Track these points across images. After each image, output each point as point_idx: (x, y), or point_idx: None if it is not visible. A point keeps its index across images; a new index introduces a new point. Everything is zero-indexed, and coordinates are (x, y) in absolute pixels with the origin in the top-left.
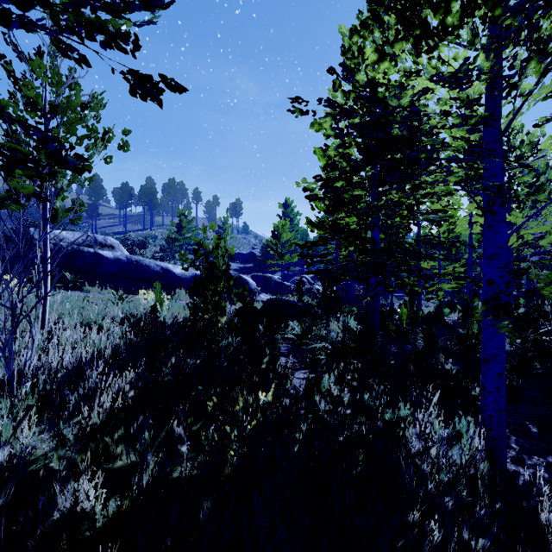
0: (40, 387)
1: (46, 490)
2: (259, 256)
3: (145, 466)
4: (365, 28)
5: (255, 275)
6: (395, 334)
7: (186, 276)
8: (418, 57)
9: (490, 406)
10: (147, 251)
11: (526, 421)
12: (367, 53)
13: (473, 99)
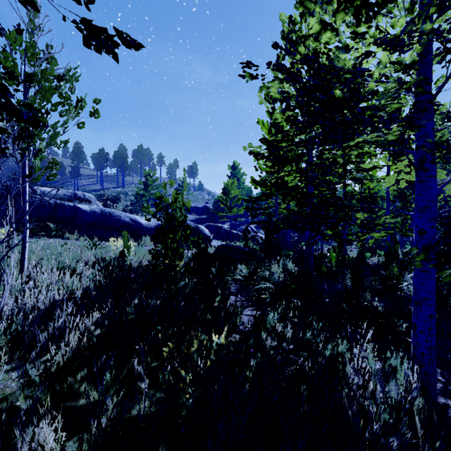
0: (12, 328)
1: (7, 433)
2: (211, 209)
3: (104, 407)
4: (309, 0)
5: (208, 225)
6: (326, 274)
7: (151, 226)
8: (358, 26)
9: (421, 345)
10: (119, 205)
11: (447, 354)
12: (311, 24)
13: (411, 63)
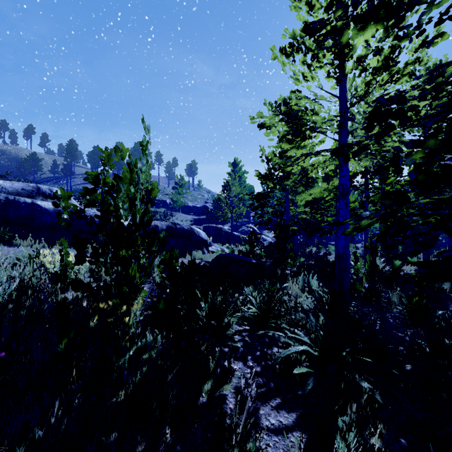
0: None
1: None
2: (211, 209)
3: None
4: None
5: (207, 226)
6: (365, 296)
7: None
8: None
9: None
10: None
11: None
12: None
13: None
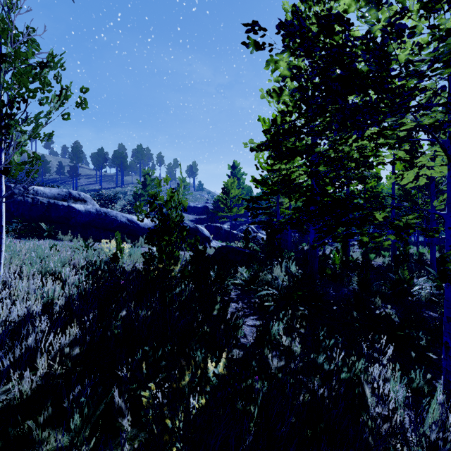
0: None
1: None
2: (211, 209)
3: None
4: None
5: (208, 225)
6: (331, 277)
7: (148, 226)
8: None
9: None
10: (117, 205)
11: None
12: None
13: None
